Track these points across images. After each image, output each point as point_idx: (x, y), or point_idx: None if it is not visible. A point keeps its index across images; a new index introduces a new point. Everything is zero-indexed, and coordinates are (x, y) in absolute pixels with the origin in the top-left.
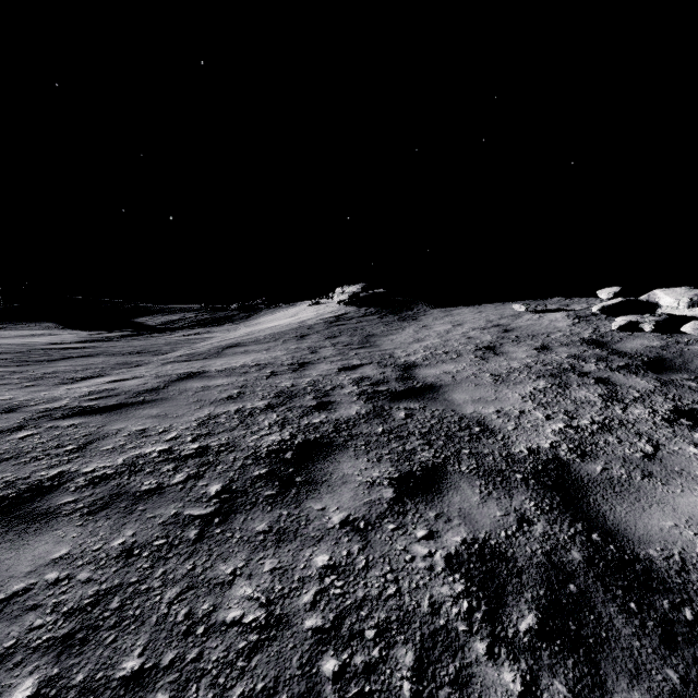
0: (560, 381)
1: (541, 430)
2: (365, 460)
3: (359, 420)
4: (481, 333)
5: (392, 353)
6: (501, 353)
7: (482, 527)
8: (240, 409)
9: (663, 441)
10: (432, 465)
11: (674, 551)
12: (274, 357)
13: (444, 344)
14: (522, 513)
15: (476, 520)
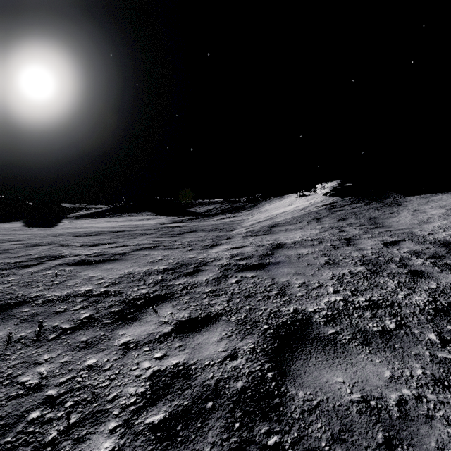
0: None
1: None
2: None
3: None
4: None
5: (412, 232)
6: None
7: None
8: (351, 272)
9: None
10: None
11: None
12: (316, 234)
13: None
14: None
15: None
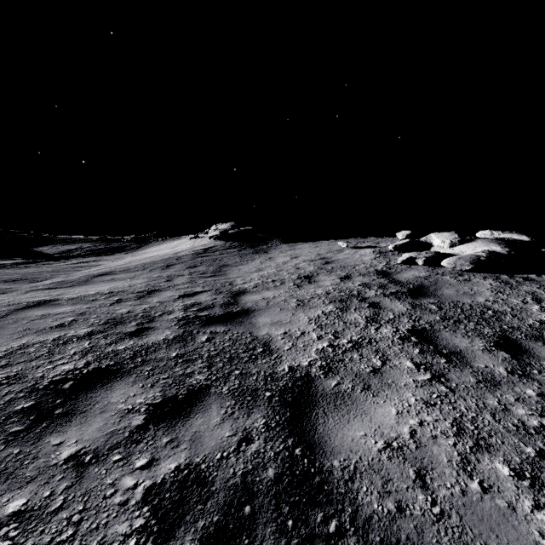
0: (344, 305)
1: (309, 349)
2: (140, 386)
3: (161, 345)
4: (308, 264)
5: (232, 281)
6: (313, 282)
7: (204, 450)
8: (59, 337)
9: (391, 356)
10: (199, 387)
11: (353, 460)
12: (131, 285)
13: (276, 273)
14: (249, 432)
15: (202, 443)
